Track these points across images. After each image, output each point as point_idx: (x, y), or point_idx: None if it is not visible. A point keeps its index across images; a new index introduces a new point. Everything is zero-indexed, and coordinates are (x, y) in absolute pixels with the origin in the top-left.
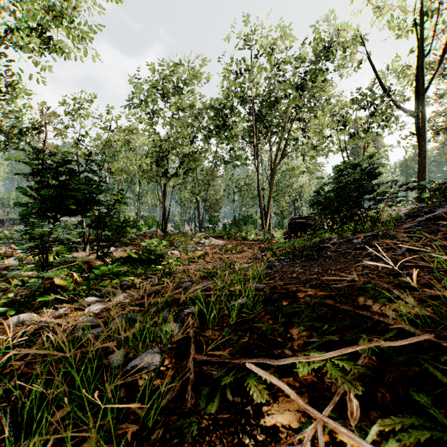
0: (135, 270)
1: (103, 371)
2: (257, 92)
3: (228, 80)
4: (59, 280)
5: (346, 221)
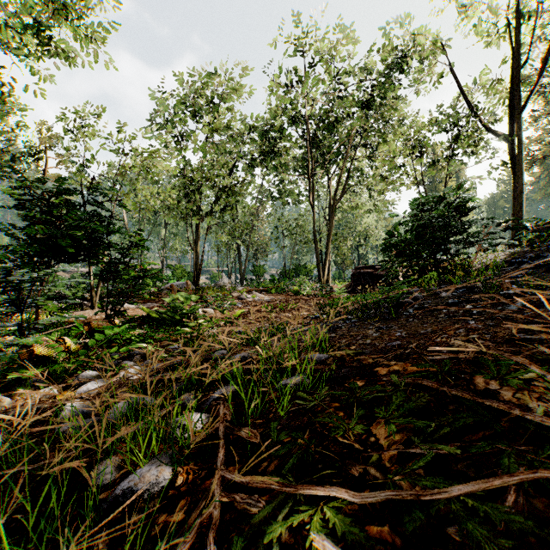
0: (154, 334)
1: (83, 493)
2: (312, 111)
3: (277, 96)
4: (43, 348)
5: (424, 271)
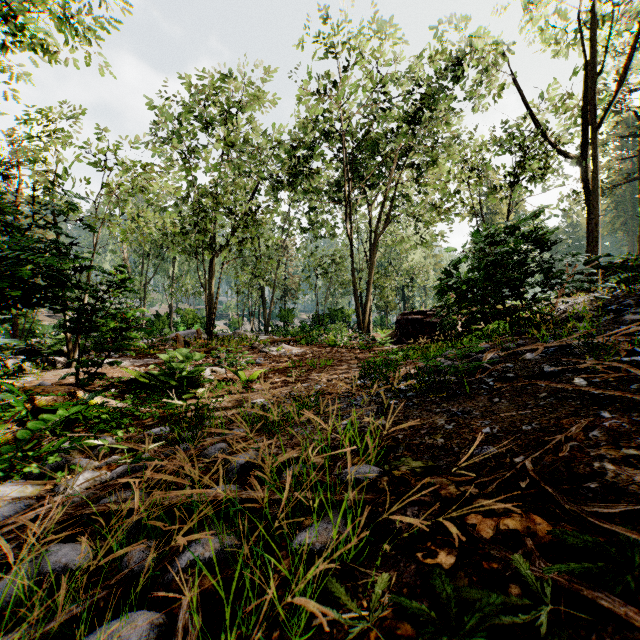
0: (135, 409)
1: None
2: (351, 125)
3: (308, 106)
4: None
5: (486, 319)
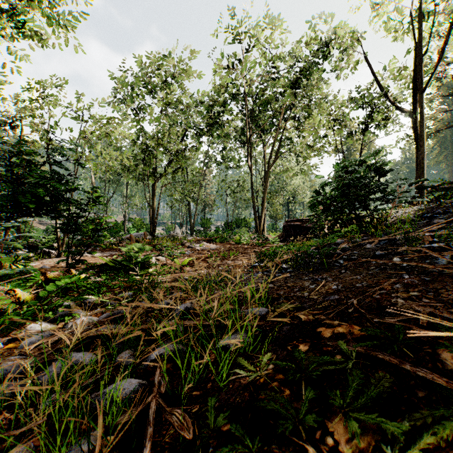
0: (108, 282)
1: None
2: (251, 89)
3: (221, 76)
4: None
5: (345, 224)
